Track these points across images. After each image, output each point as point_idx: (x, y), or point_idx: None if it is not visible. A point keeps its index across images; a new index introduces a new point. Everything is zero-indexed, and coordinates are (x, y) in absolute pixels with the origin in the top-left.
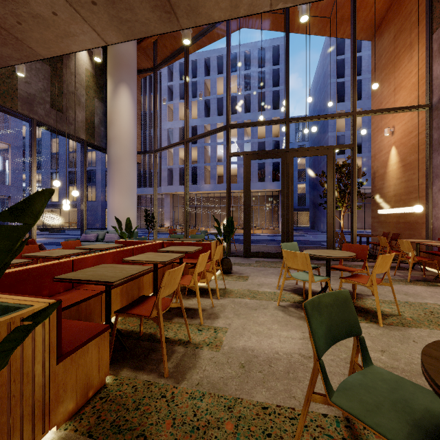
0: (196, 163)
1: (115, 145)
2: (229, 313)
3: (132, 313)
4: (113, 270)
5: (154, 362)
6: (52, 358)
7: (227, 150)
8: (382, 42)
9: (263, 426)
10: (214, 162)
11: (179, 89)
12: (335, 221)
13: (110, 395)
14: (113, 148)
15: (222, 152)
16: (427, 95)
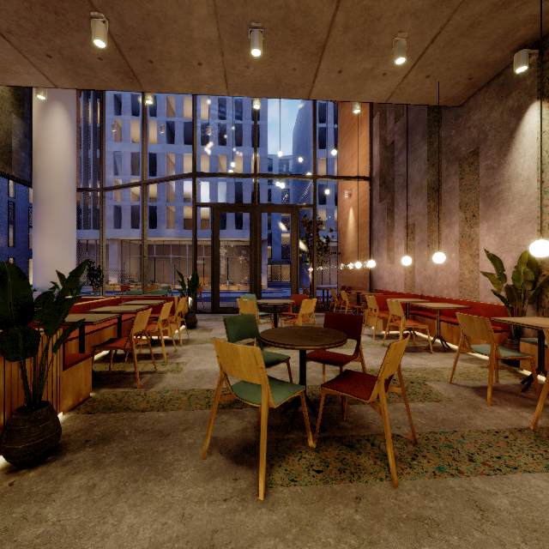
0: (155, 200)
1: (45, 179)
2: (190, 354)
3: (109, 346)
4: (86, 317)
5: (127, 383)
6: (61, 366)
7: (194, 200)
8: (344, 109)
9: (206, 396)
10: (179, 202)
11: (131, 101)
12: (319, 276)
13: (96, 399)
14: (42, 183)
15: (190, 189)
16: (369, 168)
